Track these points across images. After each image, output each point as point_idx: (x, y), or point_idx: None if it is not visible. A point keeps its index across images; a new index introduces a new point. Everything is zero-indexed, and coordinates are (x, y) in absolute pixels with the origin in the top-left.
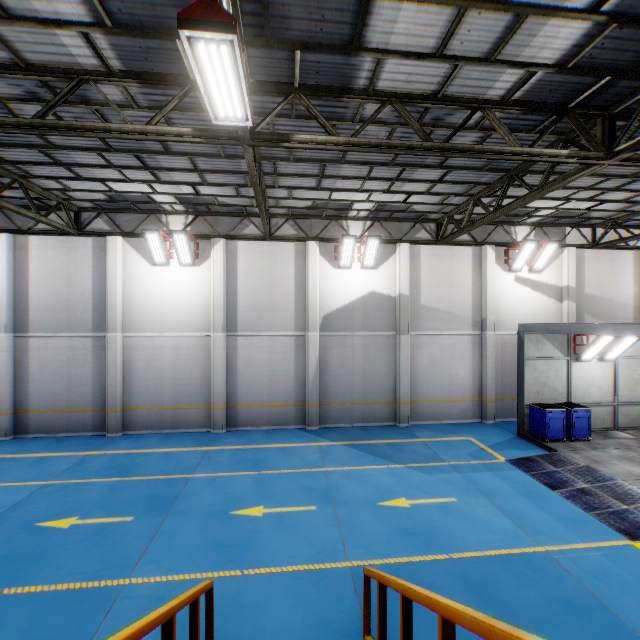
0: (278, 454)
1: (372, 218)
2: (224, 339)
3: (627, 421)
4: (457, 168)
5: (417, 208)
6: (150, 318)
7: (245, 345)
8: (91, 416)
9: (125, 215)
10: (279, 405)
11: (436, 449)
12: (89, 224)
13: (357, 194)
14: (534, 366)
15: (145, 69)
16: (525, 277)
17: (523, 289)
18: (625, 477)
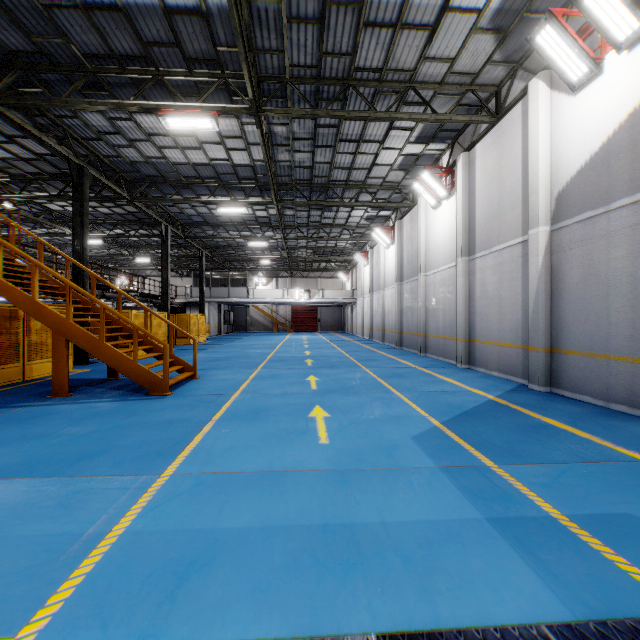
0: (423, 380)
1: None
2: (463, 264)
3: None
4: None
5: None
6: (434, 257)
7: (480, 268)
8: (417, 339)
9: None
10: (506, 345)
11: (587, 467)
12: (417, 195)
13: None
14: None
15: None
16: None
17: None
18: None
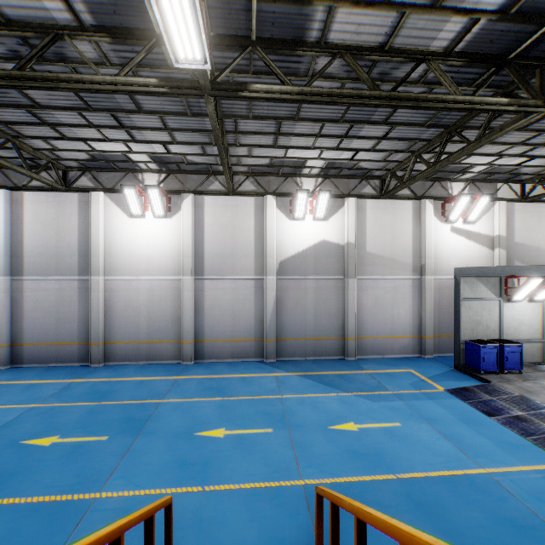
0: (239, 383)
1: (323, 175)
2: (192, 282)
3: None
4: (400, 124)
5: (363, 165)
6: (128, 263)
7: (211, 287)
8: (77, 349)
9: (106, 173)
10: (241, 340)
11: (381, 380)
12: (75, 181)
13: (310, 152)
14: (469, 306)
15: (114, 24)
16: (460, 227)
17: (458, 238)
18: None
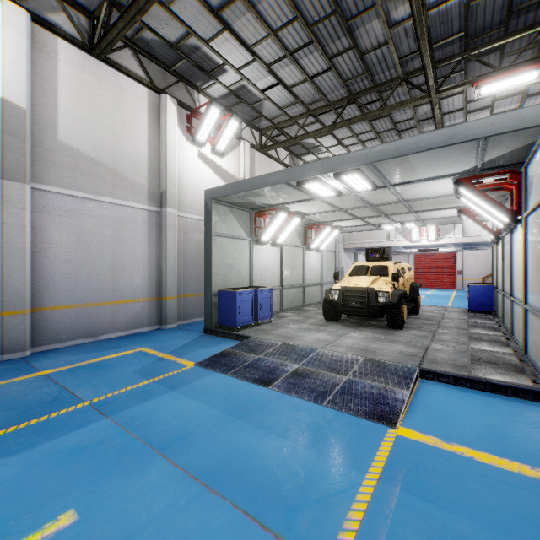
0: None
1: None
2: None
3: (288, 303)
4: None
5: None
6: None
7: None
8: None
9: None
10: None
11: (71, 381)
12: None
13: None
14: (222, 245)
15: None
16: (208, 156)
17: (207, 169)
18: (321, 344)
